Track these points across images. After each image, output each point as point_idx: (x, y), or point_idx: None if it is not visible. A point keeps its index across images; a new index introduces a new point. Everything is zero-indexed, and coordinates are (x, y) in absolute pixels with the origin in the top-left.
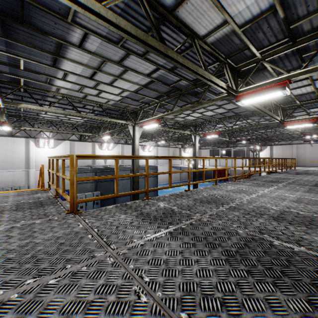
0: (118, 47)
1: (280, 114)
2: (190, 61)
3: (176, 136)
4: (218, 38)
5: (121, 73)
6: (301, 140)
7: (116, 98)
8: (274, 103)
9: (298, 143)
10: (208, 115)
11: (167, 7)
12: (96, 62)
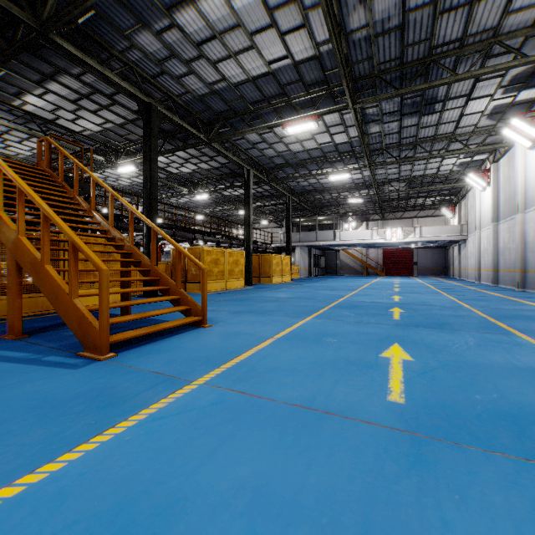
0: (23, 126)
1: (191, 186)
2: (67, 144)
3: (120, 203)
4: (90, 134)
5: (29, 138)
6: (275, 224)
7: (28, 153)
8: (178, 177)
9: (273, 227)
10: (139, 182)
11: (49, 119)
12: (5, 129)
